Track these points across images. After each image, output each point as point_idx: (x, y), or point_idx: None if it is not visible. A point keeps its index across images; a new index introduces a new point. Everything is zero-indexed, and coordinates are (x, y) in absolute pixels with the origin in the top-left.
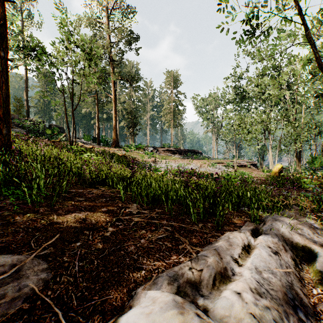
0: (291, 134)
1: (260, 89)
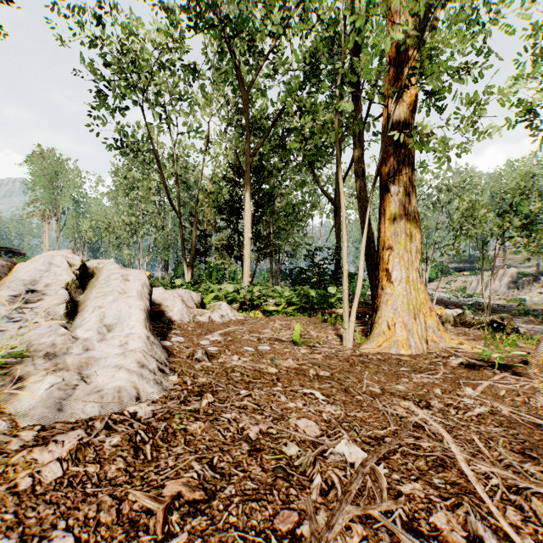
0: (159, 241)
1: (129, 181)
